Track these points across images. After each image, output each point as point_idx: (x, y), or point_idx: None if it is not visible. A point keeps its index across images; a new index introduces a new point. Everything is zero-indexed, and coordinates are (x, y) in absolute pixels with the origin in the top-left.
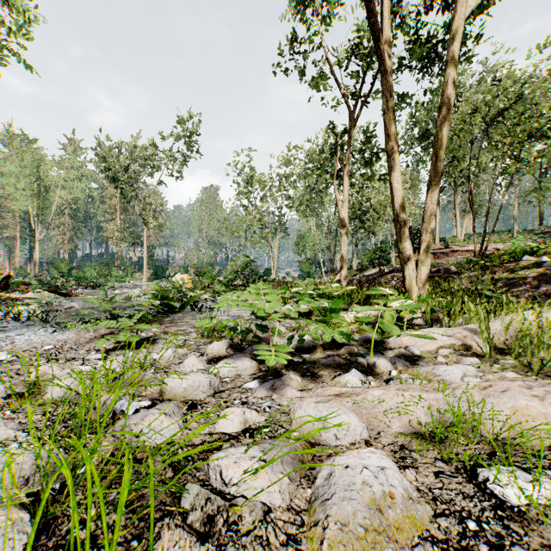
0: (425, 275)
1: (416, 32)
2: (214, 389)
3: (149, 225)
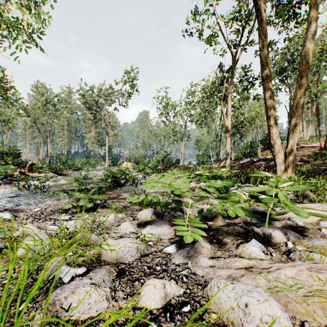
0: (292, 162)
1: None
2: (140, 253)
3: (109, 134)
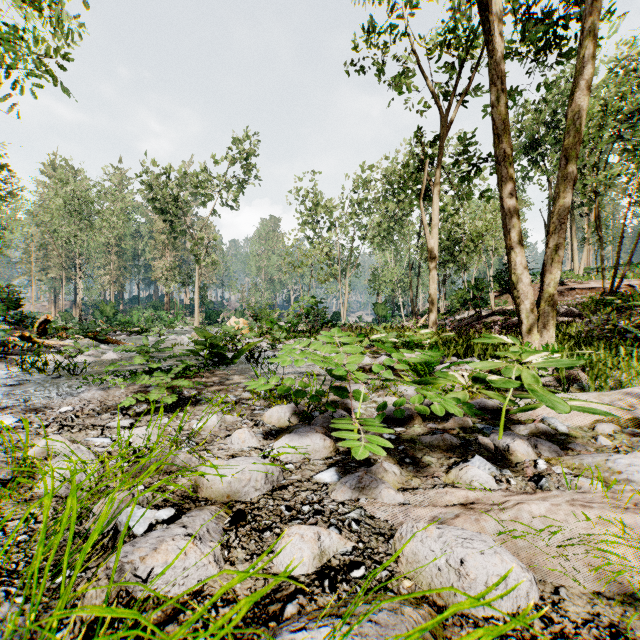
0: (551, 317)
1: (527, 9)
2: (272, 483)
3: (201, 262)
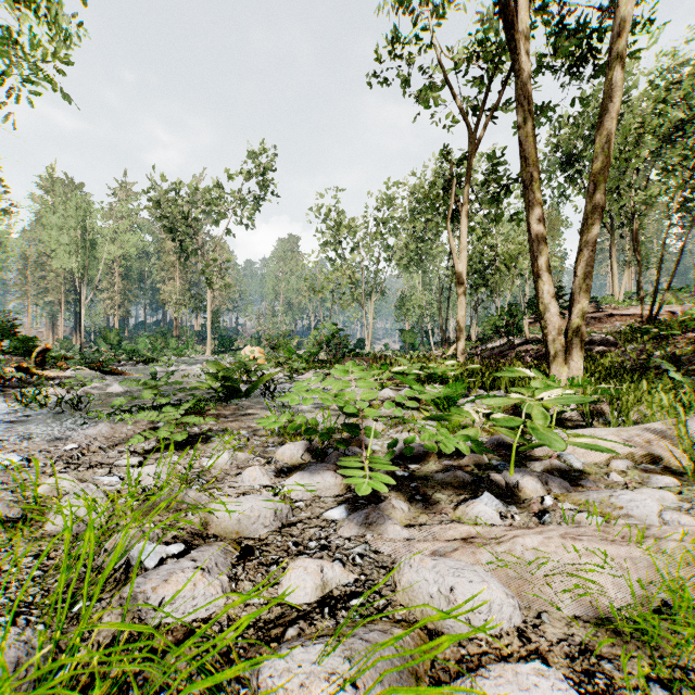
0: (579, 349)
1: (560, 20)
2: (281, 521)
3: (213, 285)
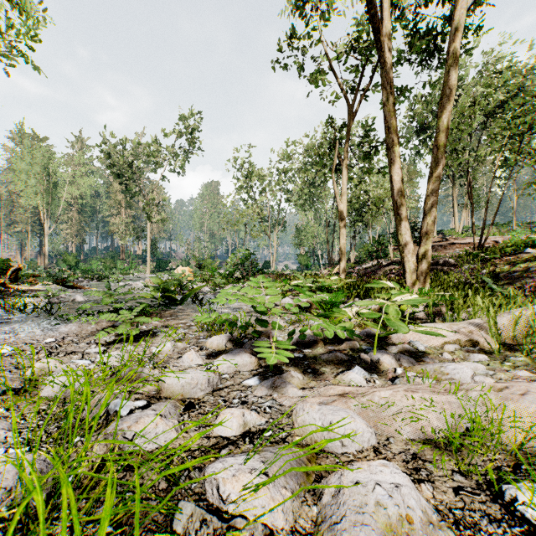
0: (426, 268)
1: (415, 25)
2: (213, 387)
3: (152, 219)
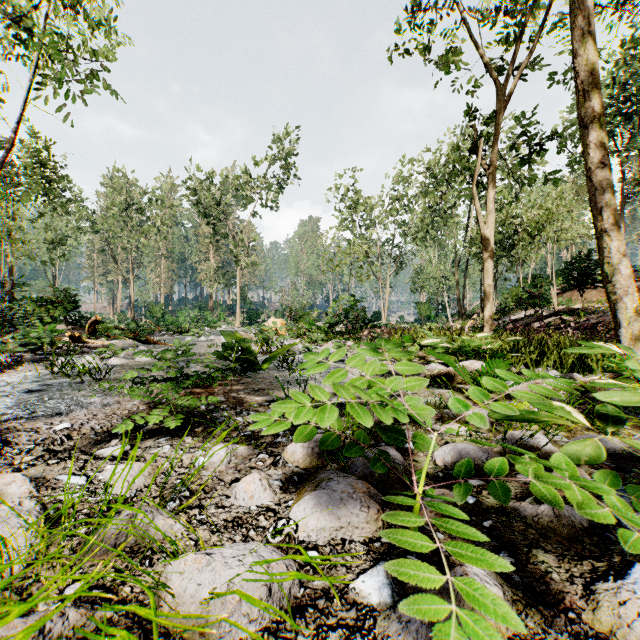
0: None
1: None
2: (280, 602)
3: (241, 263)
